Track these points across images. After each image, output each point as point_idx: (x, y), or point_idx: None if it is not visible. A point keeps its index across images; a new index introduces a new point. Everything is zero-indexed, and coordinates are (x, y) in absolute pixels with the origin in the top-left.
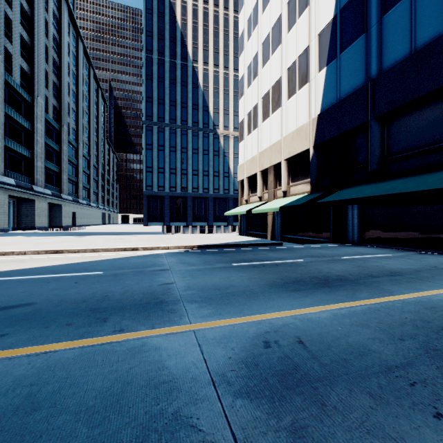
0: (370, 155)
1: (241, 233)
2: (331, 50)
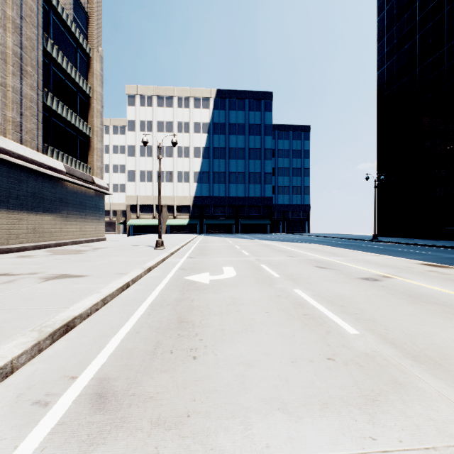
0: (211, 213)
1: (130, 235)
2: (199, 180)
